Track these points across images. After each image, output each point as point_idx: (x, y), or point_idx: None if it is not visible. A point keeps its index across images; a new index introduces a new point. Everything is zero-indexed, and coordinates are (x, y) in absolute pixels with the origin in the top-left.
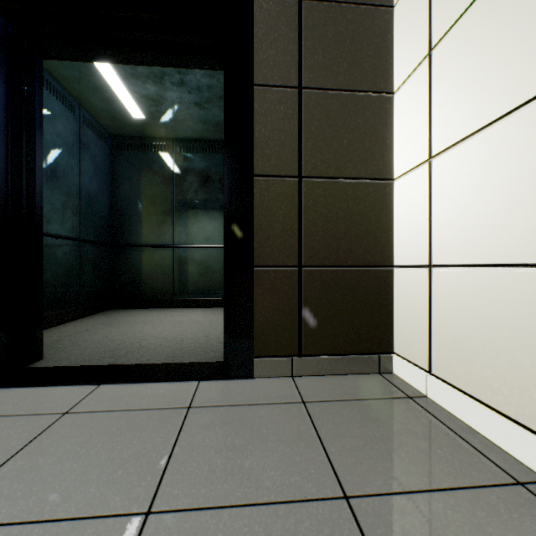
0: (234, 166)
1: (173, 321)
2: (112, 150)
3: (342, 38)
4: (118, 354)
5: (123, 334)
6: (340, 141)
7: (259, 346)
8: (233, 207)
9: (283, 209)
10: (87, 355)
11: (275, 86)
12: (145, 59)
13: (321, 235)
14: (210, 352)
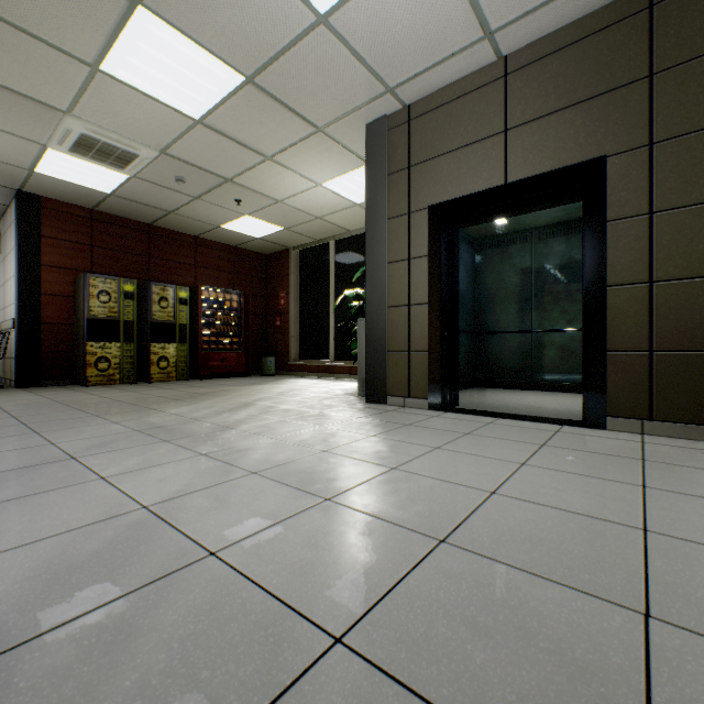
0: (589, 282)
1: (534, 398)
2: (476, 251)
3: (697, 161)
4: (501, 409)
5: (497, 401)
6: (694, 247)
7: (611, 408)
8: (588, 311)
9: (633, 308)
10: (481, 407)
11: (626, 218)
12: (520, 213)
13: (672, 326)
14: (571, 416)
